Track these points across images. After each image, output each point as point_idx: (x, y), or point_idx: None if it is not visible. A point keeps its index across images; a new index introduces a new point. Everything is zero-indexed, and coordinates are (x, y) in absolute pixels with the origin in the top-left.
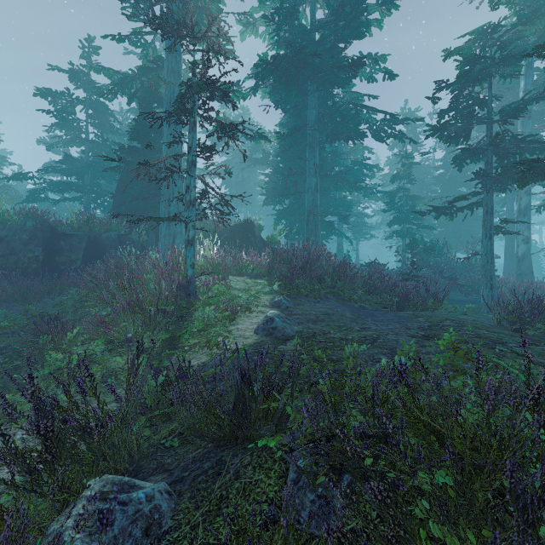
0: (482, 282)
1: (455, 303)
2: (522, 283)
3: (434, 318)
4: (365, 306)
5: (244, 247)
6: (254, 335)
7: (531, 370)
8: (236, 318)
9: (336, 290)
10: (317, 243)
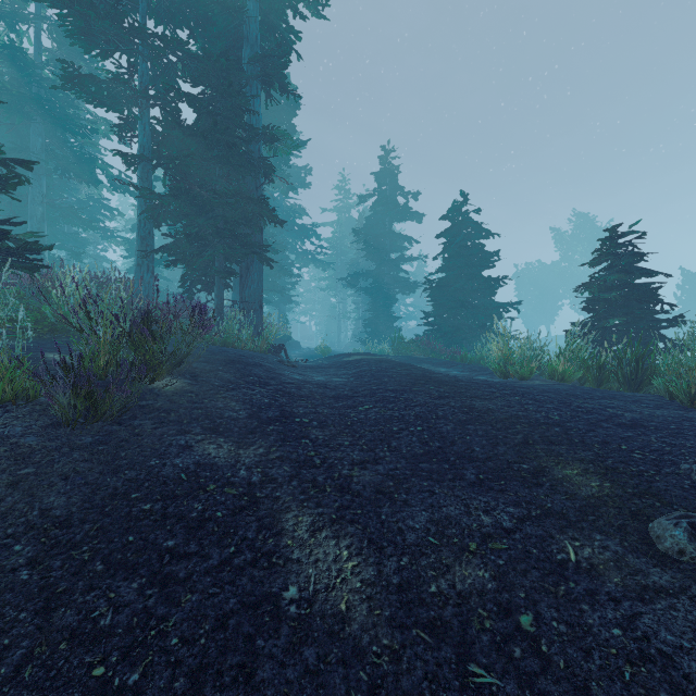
0: None
1: None
2: None
3: None
4: None
5: None
6: None
7: None
8: None
9: None
10: None
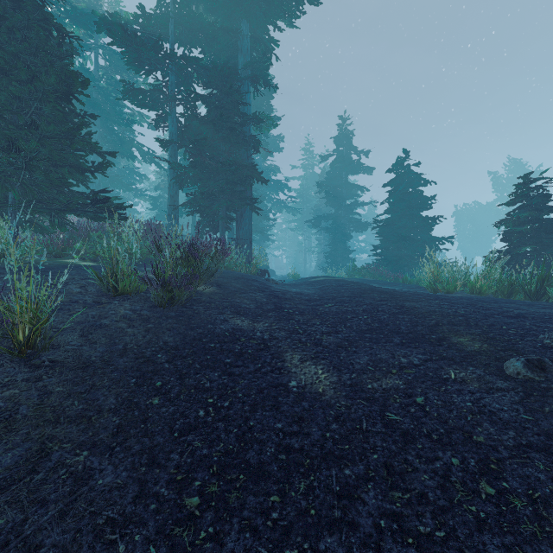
0: None
1: None
2: None
3: None
4: None
5: None
6: None
7: None
8: None
9: None
10: None
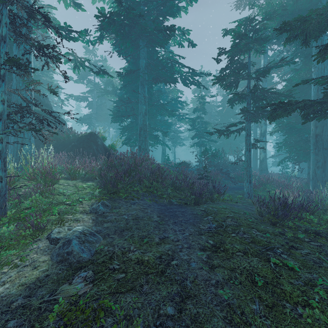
0: (245, 178)
1: (229, 190)
2: (264, 177)
3: (219, 216)
4: (172, 202)
5: (86, 153)
6: (47, 261)
7: (310, 302)
8: (43, 233)
9: (152, 190)
10: (146, 150)
